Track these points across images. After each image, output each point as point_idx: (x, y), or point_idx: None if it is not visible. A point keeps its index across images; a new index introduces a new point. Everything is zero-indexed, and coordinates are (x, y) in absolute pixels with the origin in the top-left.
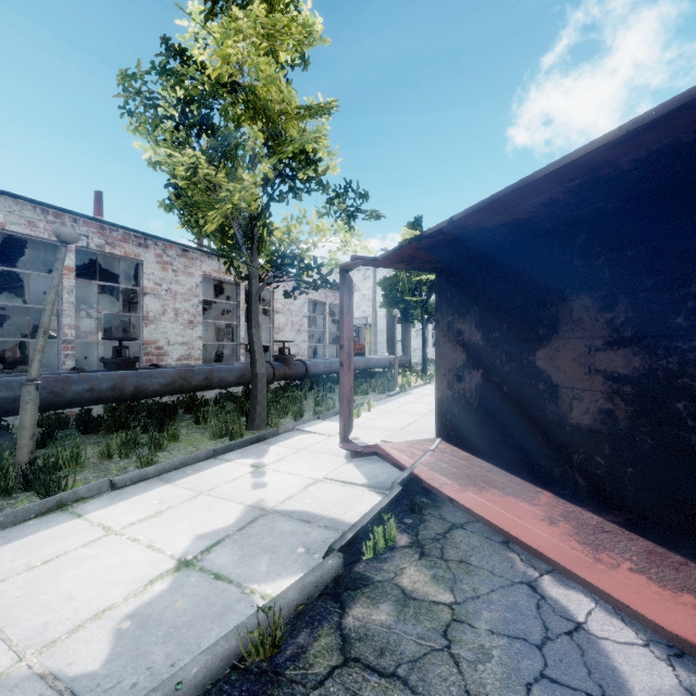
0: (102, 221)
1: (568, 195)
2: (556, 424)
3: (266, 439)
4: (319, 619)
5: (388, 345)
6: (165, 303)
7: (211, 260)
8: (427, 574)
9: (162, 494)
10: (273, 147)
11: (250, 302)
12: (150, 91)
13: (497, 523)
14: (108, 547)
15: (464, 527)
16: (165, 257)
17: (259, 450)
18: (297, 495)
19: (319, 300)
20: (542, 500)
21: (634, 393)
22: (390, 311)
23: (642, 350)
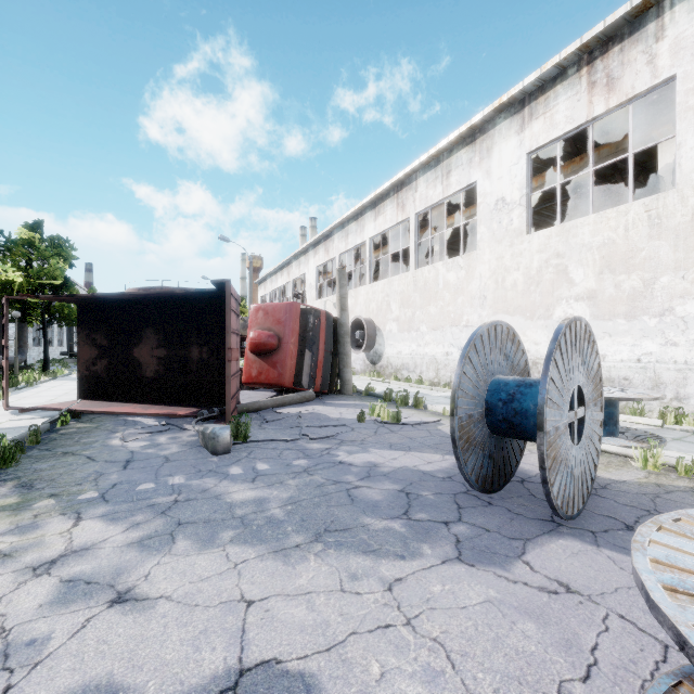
0: None
1: (140, 297)
2: (141, 378)
3: None
4: (49, 434)
5: None
6: None
7: None
8: (87, 424)
9: None
10: None
11: None
12: None
13: (114, 411)
14: None
15: (100, 417)
16: None
17: None
18: None
19: None
20: (133, 406)
21: (165, 363)
22: None
23: (167, 349)
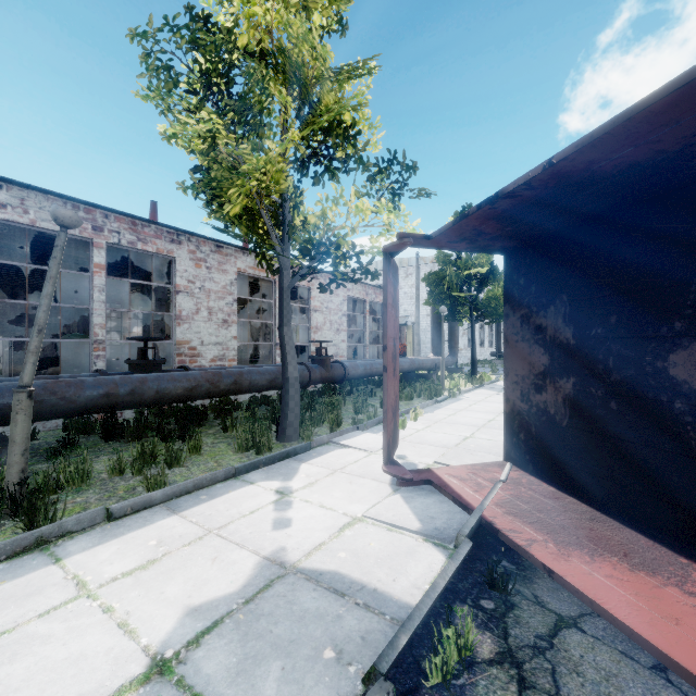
0: (134, 216)
1: None
2: None
3: (298, 454)
4: None
5: (433, 345)
6: (199, 302)
7: (246, 256)
8: None
9: (163, 530)
10: (306, 118)
11: (281, 297)
12: (163, 51)
13: (642, 632)
14: (69, 621)
15: (580, 626)
16: (199, 253)
17: (287, 469)
18: (328, 543)
19: (359, 298)
20: None
21: None
22: (435, 309)
23: None
